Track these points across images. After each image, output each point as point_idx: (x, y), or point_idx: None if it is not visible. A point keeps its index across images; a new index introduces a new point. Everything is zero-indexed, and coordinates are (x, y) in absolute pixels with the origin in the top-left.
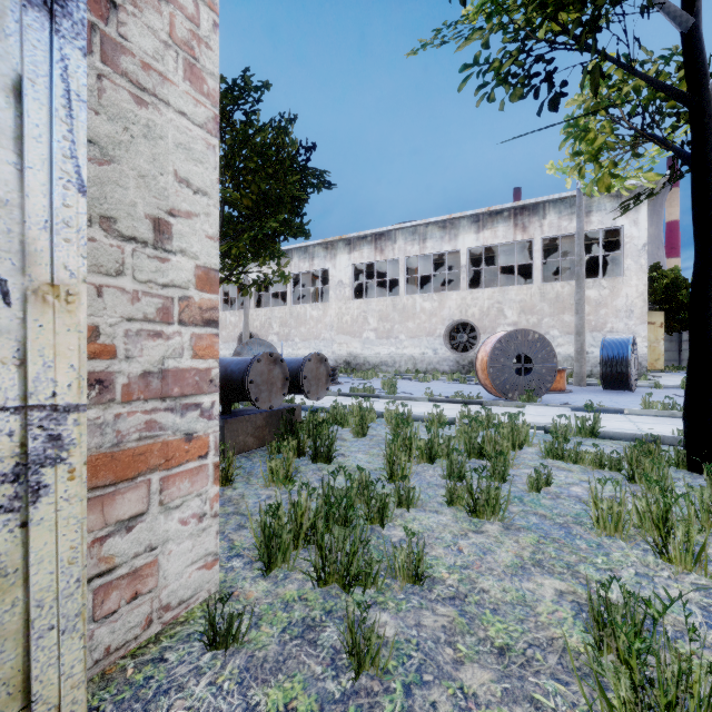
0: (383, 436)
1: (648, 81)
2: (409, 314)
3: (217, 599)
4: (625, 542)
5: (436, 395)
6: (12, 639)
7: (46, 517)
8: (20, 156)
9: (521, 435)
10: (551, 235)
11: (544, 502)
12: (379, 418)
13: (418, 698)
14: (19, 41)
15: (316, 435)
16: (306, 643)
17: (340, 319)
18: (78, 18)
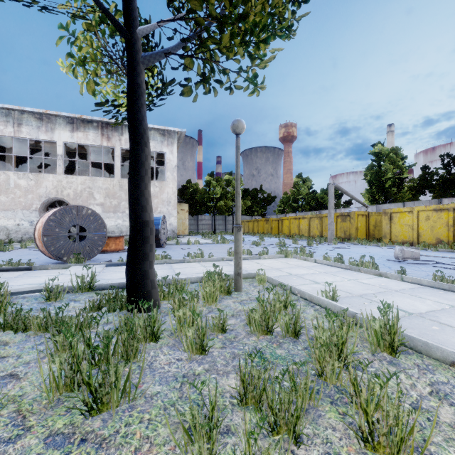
0: None
1: None
2: (2, 188)
3: None
4: None
5: None
6: None
7: None
8: None
9: None
10: (126, 147)
11: None
12: None
13: None
14: None
15: None
16: None
17: None
18: None
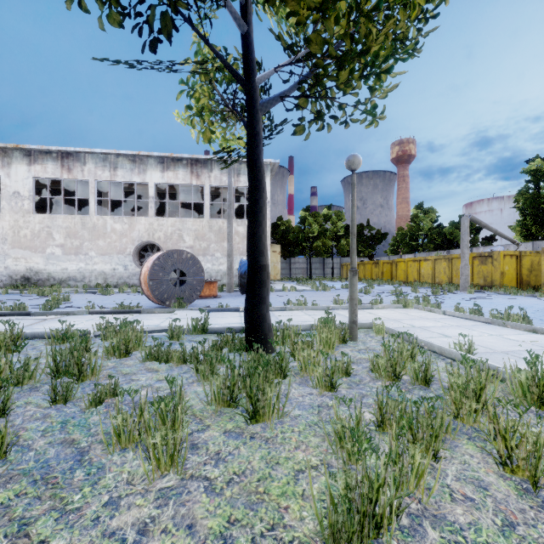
0: None
1: (219, 57)
2: (100, 233)
3: None
4: (135, 452)
5: (104, 307)
6: None
7: None
8: None
9: (131, 342)
10: (216, 185)
11: (92, 419)
12: None
13: None
14: None
15: None
16: None
17: (17, 233)
18: None
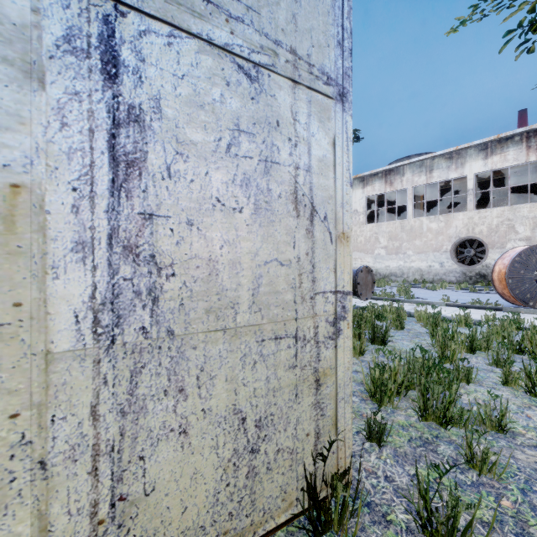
0: (417, 330)
1: None
2: (416, 233)
3: (371, 412)
4: None
5: (451, 301)
6: (332, 399)
7: (341, 345)
8: (334, 174)
9: None
10: None
11: None
12: (407, 317)
13: (534, 498)
14: (334, 120)
15: (374, 325)
16: (429, 451)
17: (355, 240)
18: (349, 100)
